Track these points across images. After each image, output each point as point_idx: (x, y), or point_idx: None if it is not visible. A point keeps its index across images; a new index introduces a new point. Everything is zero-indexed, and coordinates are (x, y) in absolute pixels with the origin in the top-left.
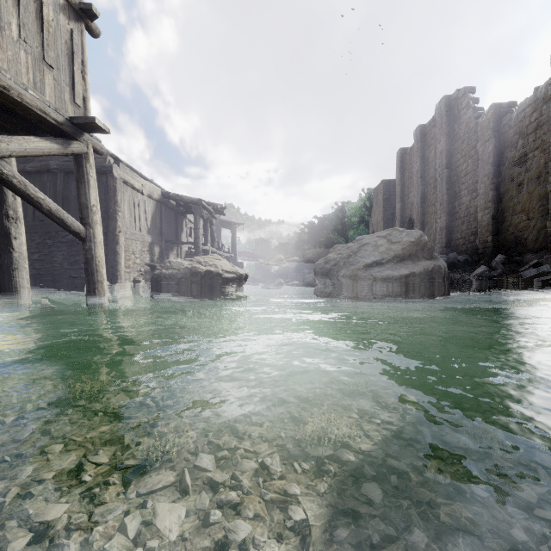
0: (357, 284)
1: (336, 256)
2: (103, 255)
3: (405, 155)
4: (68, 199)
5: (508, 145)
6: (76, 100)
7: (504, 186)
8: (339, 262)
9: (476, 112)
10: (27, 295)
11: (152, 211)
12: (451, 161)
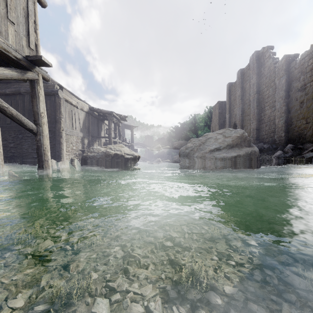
0: (205, 161)
1: (192, 145)
2: (48, 143)
3: (232, 86)
4: (31, 110)
5: (294, 79)
6: (30, 45)
7: (291, 103)
8: (194, 148)
9: (274, 60)
10: (2, 169)
11: (83, 118)
12: (259, 89)
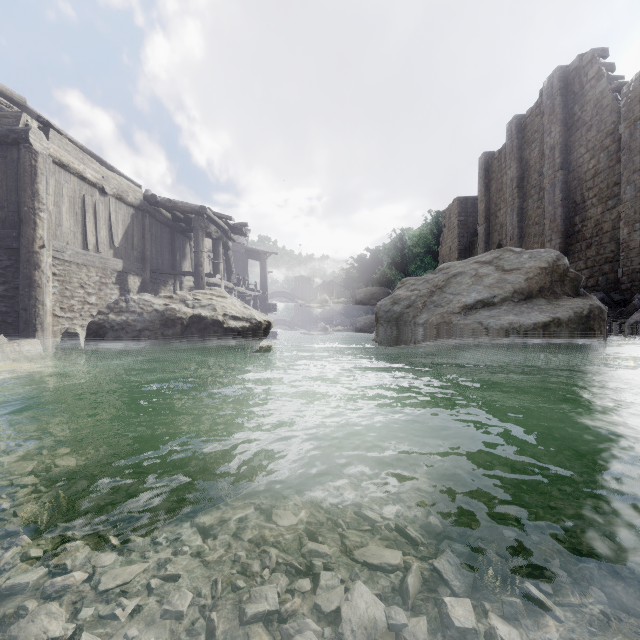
0: (453, 338)
1: (409, 294)
2: None
3: (492, 161)
4: None
5: None
6: None
7: None
8: (416, 301)
9: (614, 81)
10: None
11: (126, 222)
12: (568, 159)
